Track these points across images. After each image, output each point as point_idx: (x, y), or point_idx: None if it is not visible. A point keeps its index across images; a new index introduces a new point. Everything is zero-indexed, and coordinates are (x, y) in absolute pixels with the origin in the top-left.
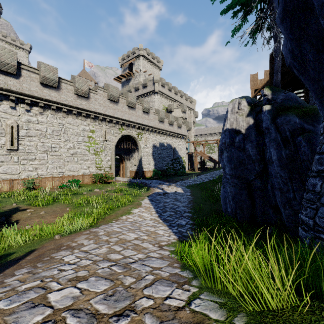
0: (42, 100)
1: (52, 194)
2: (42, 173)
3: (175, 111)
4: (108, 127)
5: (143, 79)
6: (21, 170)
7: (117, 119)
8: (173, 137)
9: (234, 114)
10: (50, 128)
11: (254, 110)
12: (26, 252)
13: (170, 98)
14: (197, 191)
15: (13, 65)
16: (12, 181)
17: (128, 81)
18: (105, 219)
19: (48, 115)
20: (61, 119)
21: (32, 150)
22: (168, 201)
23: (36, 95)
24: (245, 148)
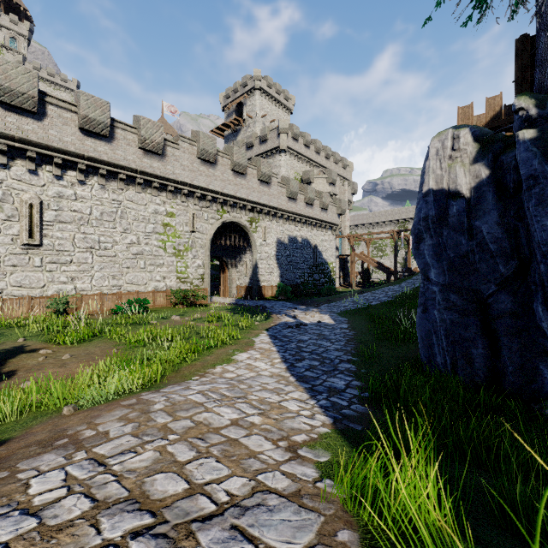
0: (83, 159)
1: (95, 322)
2: (84, 287)
3: (316, 182)
4: (198, 207)
5: (260, 130)
6: (47, 282)
7: (214, 193)
8: (313, 228)
9: (444, 161)
10: (98, 208)
11: (489, 149)
12: None
13: (308, 160)
14: (361, 321)
15: (32, 95)
16: (31, 300)
17: (235, 134)
18: (179, 372)
19: (94, 186)
20: (115, 192)
21: (65, 246)
22: (306, 339)
23: (73, 150)
24: (473, 227)
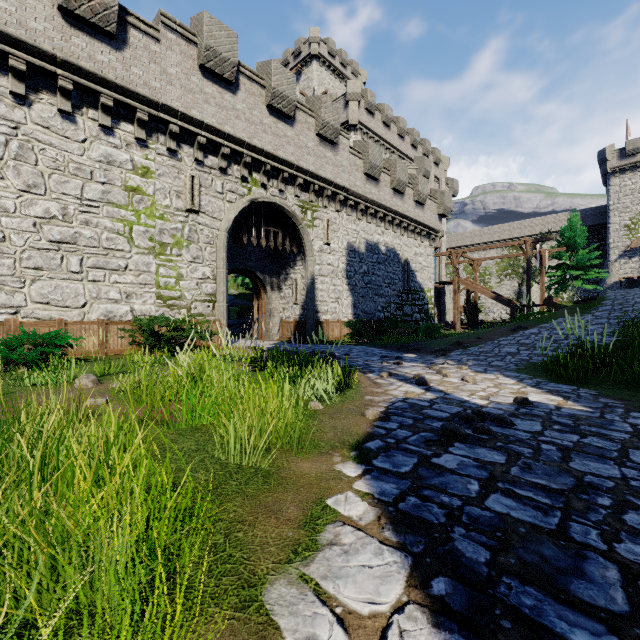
0: None
1: None
2: None
3: None
4: (202, 167)
5: None
6: None
7: (235, 143)
8: (403, 232)
9: None
10: None
11: None
12: None
13: (388, 146)
14: None
15: None
16: None
17: None
18: None
19: None
20: (3, 100)
21: None
22: None
23: None
24: None
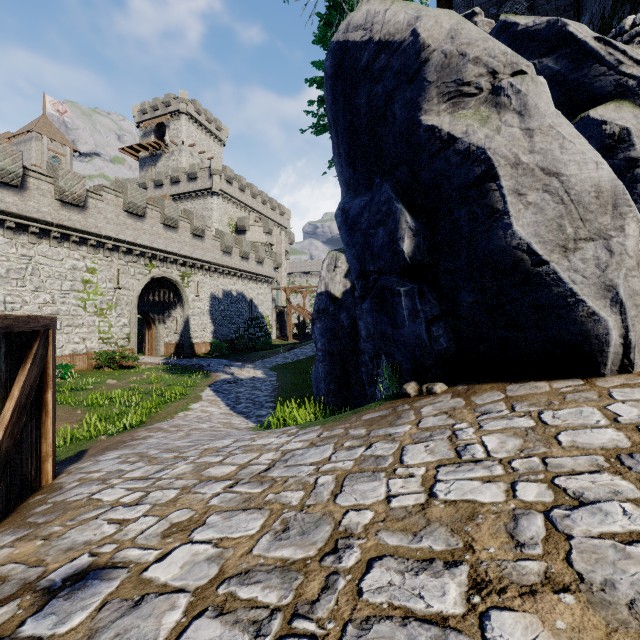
0: None
1: None
2: None
3: (252, 231)
4: (123, 262)
5: (187, 160)
6: None
7: (143, 247)
8: (249, 281)
9: (330, 273)
10: (3, 264)
11: None
12: (74, 453)
13: (243, 205)
14: (287, 374)
15: None
16: None
17: (154, 158)
18: (152, 419)
19: None
20: (25, 246)
21: None
22: (242, 391)
23: None
24: (340, 318)
